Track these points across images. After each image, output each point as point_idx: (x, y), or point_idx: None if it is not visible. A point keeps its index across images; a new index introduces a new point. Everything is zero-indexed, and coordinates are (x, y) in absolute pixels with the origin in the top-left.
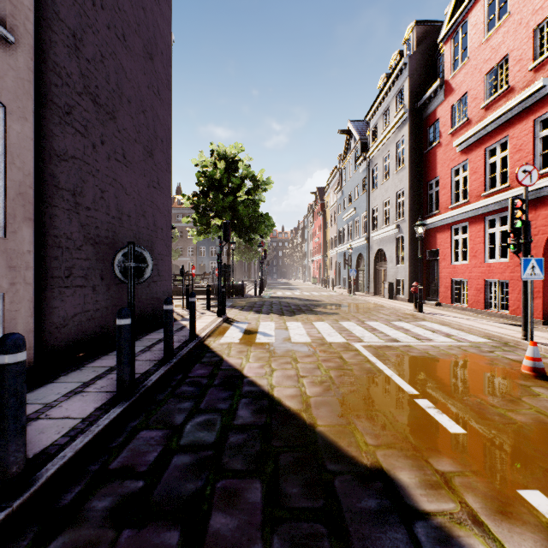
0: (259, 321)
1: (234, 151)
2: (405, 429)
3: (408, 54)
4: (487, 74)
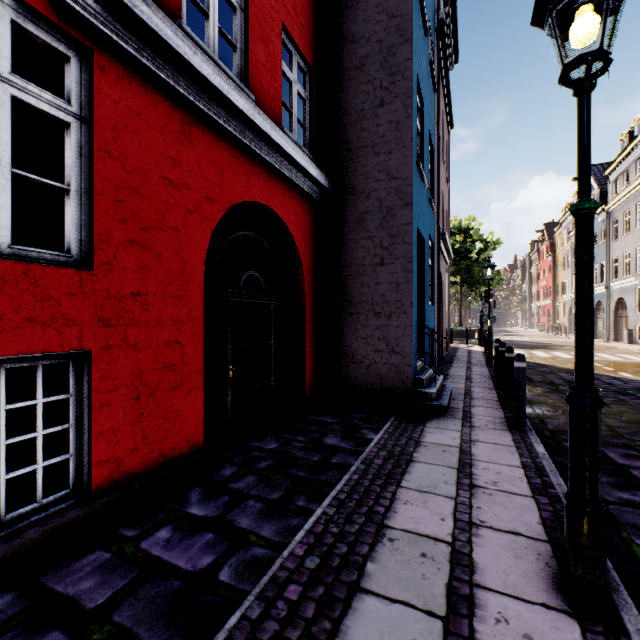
0: None
1: (467, 222)
2: None
3: None
4: None
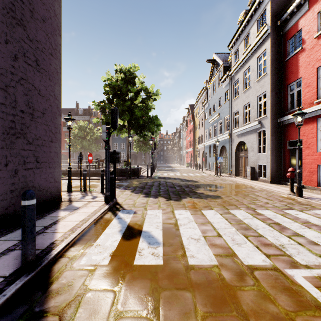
0: (146, 209)
1: (132, 70)
2: None
3: None
4: None
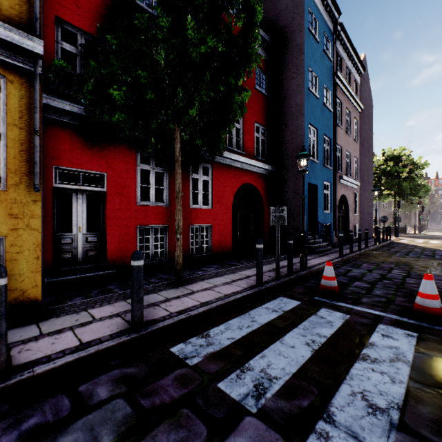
0: (416, 240)
1: (398, 152)
2: None
3: None
4: None
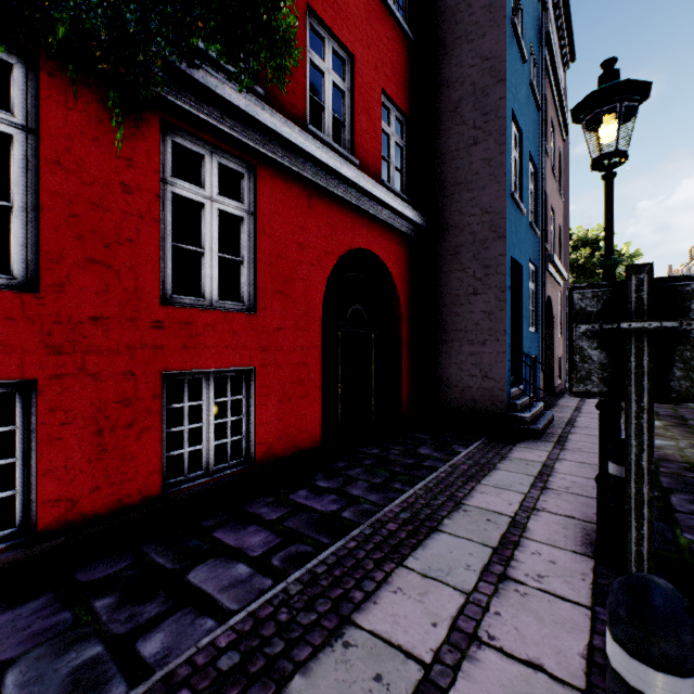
0: None
1: (595, 233)
2: None
3: None
4: None
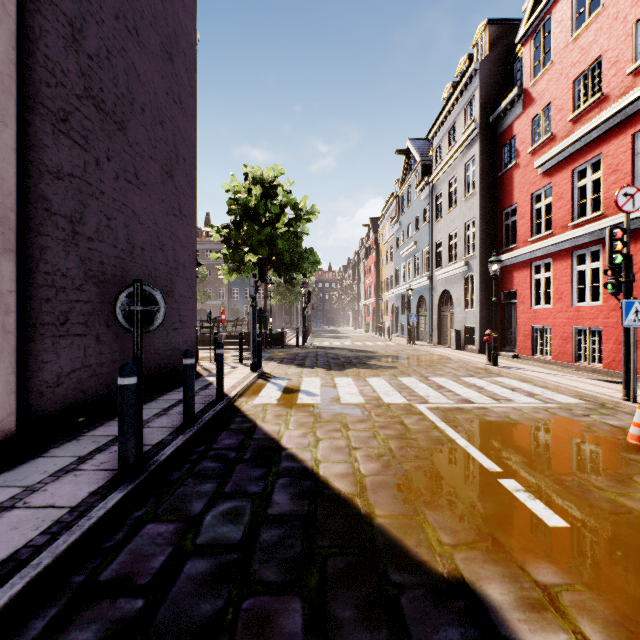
0: (302, 377)
1: (272, 175)
2: (489, 521)
3: (479, 58)
4: (575, 80)
